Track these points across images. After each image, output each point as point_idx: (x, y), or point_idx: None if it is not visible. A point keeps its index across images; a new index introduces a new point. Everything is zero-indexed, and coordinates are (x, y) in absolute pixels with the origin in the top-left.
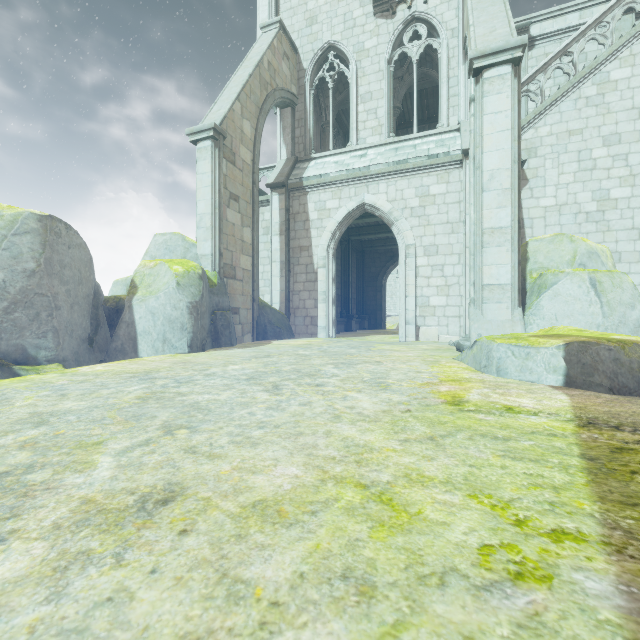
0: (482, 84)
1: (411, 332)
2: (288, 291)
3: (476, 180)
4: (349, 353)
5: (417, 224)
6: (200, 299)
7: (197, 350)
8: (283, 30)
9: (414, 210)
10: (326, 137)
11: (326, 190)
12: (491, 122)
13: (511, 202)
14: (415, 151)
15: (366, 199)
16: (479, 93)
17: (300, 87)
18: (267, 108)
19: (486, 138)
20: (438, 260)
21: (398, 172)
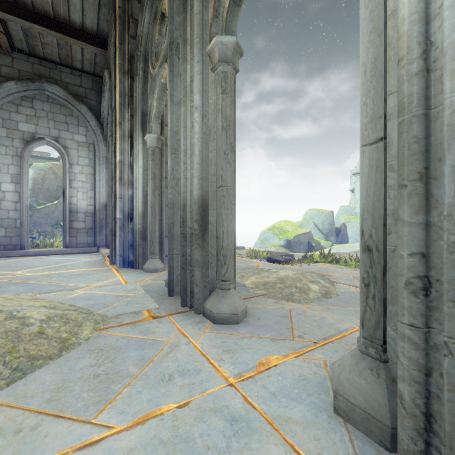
0: None
1: None
2: None
3: None
4: None
5: None
6: None
7: None
8: None
9: None
10: None
11: None
12: None
13: None
14: None
15: None
16: None
17: None
18: None
19: None
20: None
21: None
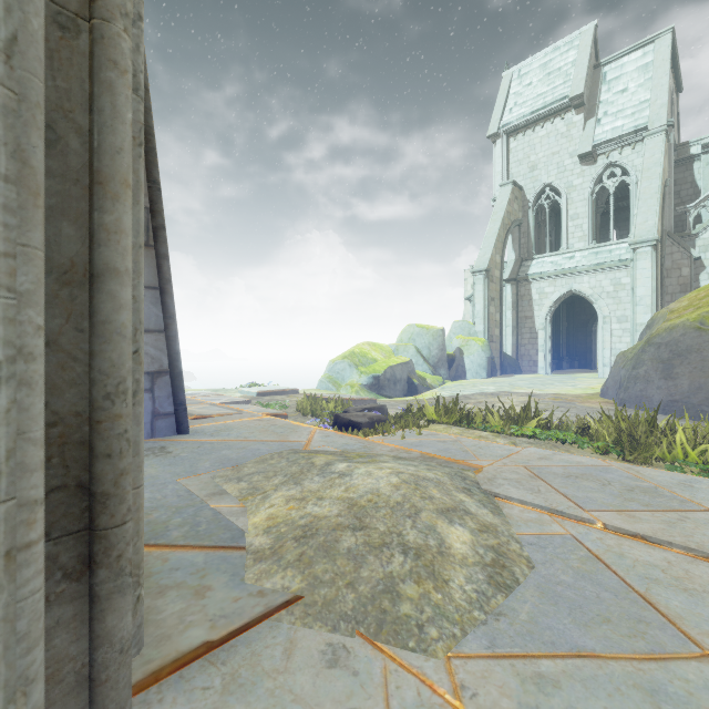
0: (636, 254)
1: (607, 371)
2: (517, 344)
3: (633, 299)
4: (563, 380)
5: (611, 303)
6: (490, 356)
7: (489, 377)
8: (514, 184)
9: (609, 294)
10: (541, 231)
11: (544, 281)
12: (640, 273)
13: (651, 311)
14: (610, 256)
15: (574, 287)
16: (635, 258)
17: (524, 211)
18: (506, 240)
19: (638, 280)
20: (627, 326)
21: (597, 270)
